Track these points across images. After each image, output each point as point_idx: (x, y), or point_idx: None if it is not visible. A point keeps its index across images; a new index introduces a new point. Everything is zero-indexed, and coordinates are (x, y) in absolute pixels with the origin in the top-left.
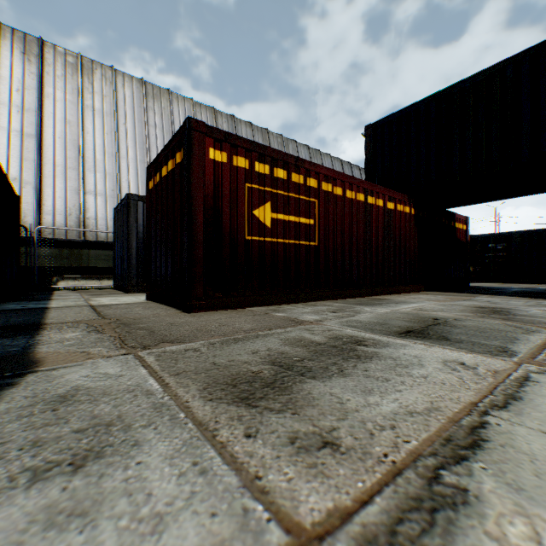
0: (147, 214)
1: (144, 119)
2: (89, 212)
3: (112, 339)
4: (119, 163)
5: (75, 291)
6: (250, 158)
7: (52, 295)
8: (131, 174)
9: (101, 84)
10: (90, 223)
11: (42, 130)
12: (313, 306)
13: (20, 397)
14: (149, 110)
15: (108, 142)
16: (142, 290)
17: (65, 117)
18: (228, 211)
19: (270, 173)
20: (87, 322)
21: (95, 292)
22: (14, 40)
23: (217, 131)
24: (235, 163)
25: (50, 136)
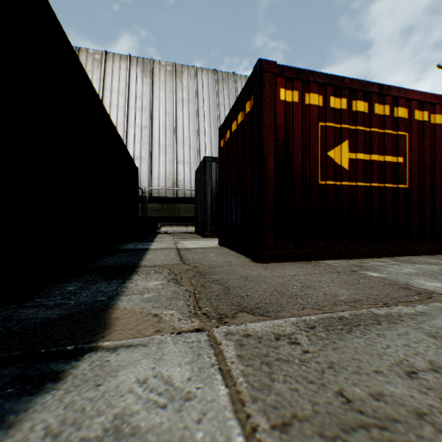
0: (219, 170)
1: (216, 100)
2: (179, 176)
3: (186, 296)
4: (198, 137)
5: (170, 234)
6: (323, 93)
7: (155, 237)
8: (207, 144)
9: (187, 81)
10: (180, 184)
11: (152, 122)
12: (411, 264)
13: (38, 429)
14: (220, 92)
15: (192, 122)
16: (215, 235)
17: (165, 110)
18: (299, 154)
19: (347, 107)
20: (170, 266)
21: (182, 235)
22: (137, 65)
23: (287, 70)
24: (306, 101)
25: (156, 125)
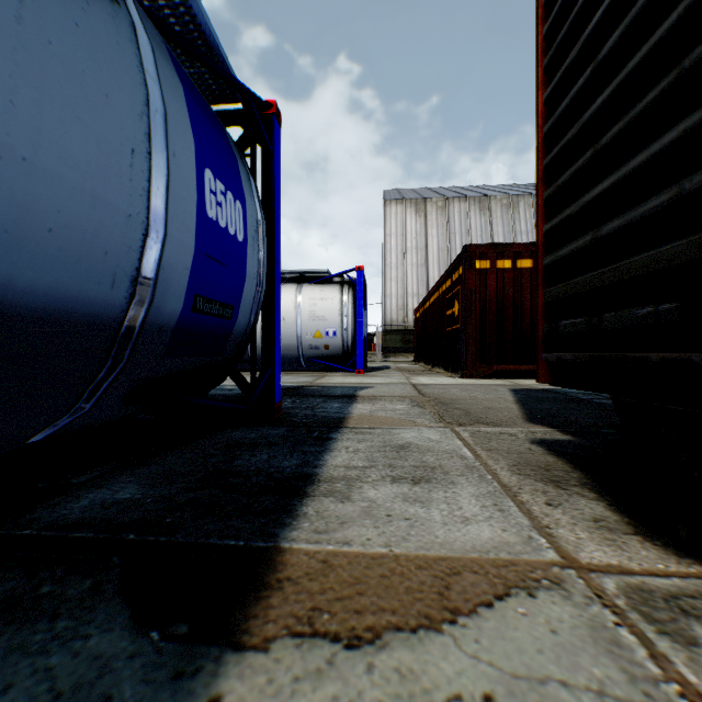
0: None
1: None
2: None
3: None
4: None
5: None
6: None
7: None
8: None
9: (524, 211)
10: None
11: None
12: None
13: None
14: None
15: None
16: None
17: None
18: None
19: None
20: None
21: None
22: (475, 204)
23: None
24: None
25: None
